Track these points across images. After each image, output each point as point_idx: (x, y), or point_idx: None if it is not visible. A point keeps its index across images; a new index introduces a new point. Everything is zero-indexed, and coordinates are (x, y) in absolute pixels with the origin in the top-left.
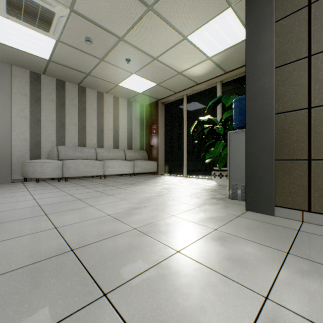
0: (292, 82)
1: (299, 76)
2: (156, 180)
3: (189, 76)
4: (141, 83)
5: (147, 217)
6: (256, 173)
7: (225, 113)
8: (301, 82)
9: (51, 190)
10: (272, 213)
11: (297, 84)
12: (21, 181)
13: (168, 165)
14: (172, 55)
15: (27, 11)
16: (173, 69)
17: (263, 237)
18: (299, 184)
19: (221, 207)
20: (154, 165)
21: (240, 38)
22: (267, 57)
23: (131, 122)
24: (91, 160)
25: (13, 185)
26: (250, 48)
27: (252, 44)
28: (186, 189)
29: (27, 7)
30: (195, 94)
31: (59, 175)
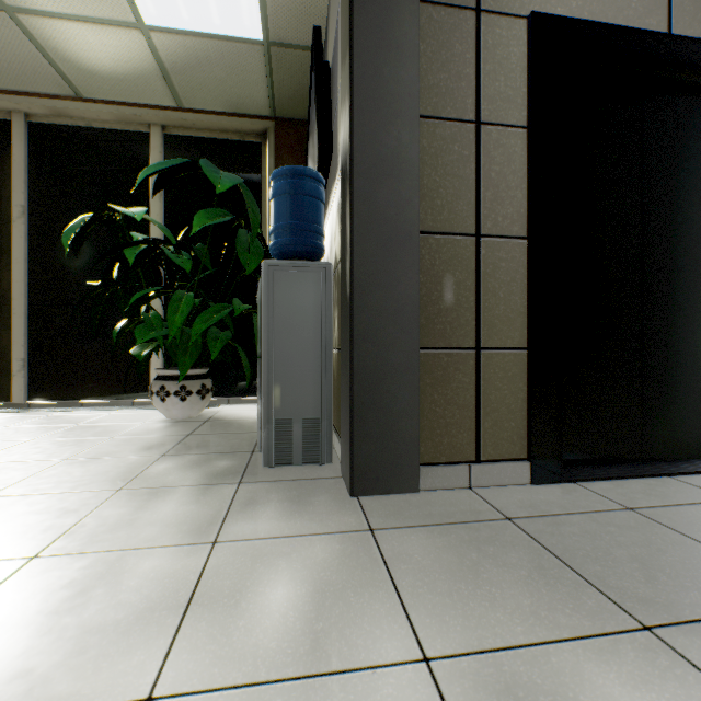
0: (451, 166)
1: (462, 159)
2: None
3: (49, 47)
4: None
5: None
6: (381, 385)
7: (201, 214)
8: (466, 173)
9: None
10: (416, 486)
11: (459, 174)
12: None
13: None
14: None
15: None
16: None
17: (534, 594)
18: (461, 404)
19: (285, 509)
20: None
21: (244, 28)
22: (406, 79)
23: None
24: None
25: None
26: (366, 26)
27: (369, 17)
28: (71, 460)
29: None
30: (68, 129)
31: None
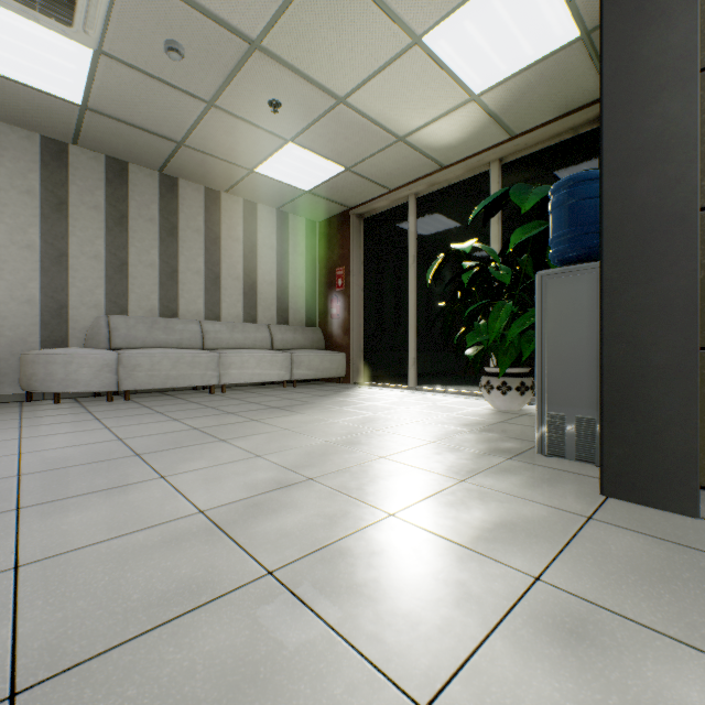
0: None
1: None
2: (343, 398)
3: (422, 147)
4: (307, 165)
5: (314, 520)
6: (637, 387)
7: (516, 232)
8: None
9: (78, 425)
10: (691, 510)
11: None
12: (19, 400)
13: (372, 362)
14: (383, 91)
15: None
16: (385, 130)
17: None
18: None
19: (526, 482)
20: (339, 362)
21: (556, 40)
22: (675, 40)
23: (287, 261)
24: (189, 350)
25: None
26: (617, 20)
27: (622, 7)
28: (419, 422)
29: None
30: (437, 193)
31: (110, 386)
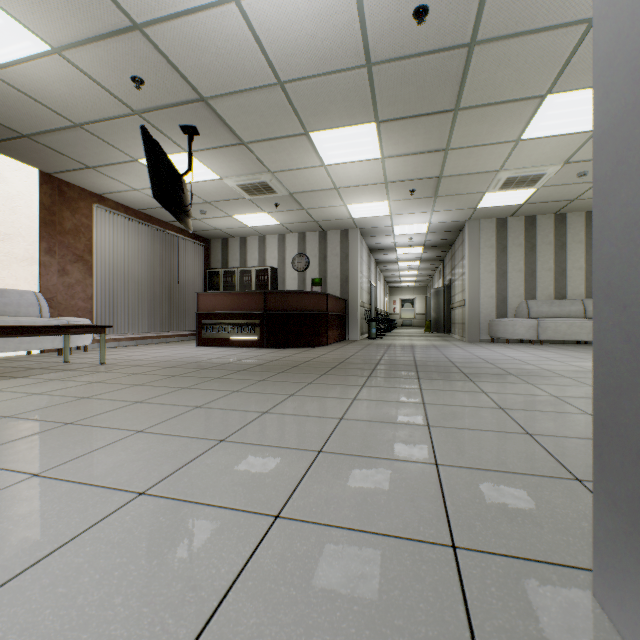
0: None
1: None
2: None
3: None
4: None
5: None
6: None
7: None
8: None
9: (536, 350)
10: None
11: None
12: (487, 342)
13: None
14: None
15: (517, 182)
16: None
17: None
18: None
19: None
20: None
21: None
22: None
23: None
24: (577, 319)
25: (486, 344)
26: None
27: None
28: None
29: (518, 180)
30: None
31: (533, 337)
